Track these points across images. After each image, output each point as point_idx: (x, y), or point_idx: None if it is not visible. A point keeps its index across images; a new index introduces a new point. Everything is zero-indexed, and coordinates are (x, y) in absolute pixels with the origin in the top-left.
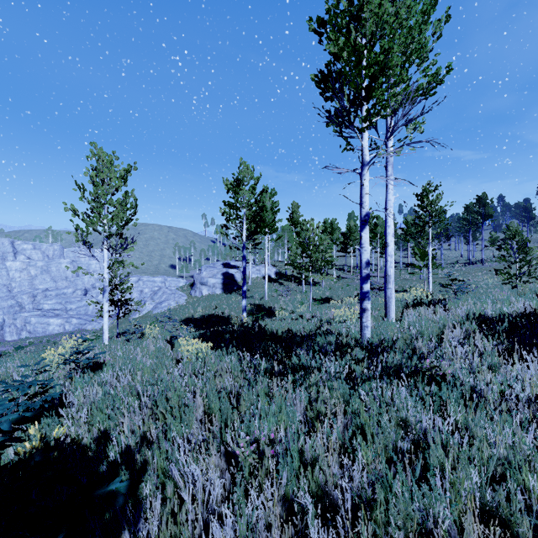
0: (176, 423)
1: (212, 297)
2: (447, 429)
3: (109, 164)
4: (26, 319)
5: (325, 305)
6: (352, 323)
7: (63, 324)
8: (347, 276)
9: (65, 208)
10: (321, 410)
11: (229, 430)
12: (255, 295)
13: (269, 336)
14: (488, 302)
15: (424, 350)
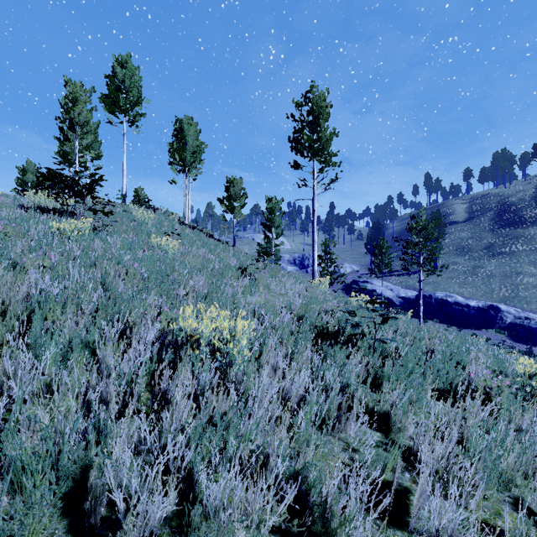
0: None
1: None
2: None
3: None
4: None
5: None
6: None
7: None
8: None
9: None
10: None
11: None
12: None
13: None
14: None
15: None
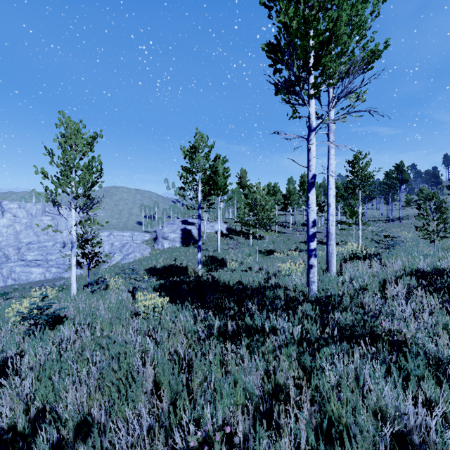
0: (122, 401)
1: (172, 249)
2: (426, 415)
3: (76, 131)
4: (11, 269)
5: (269, 257)
6: (297, 276)
7: (44, 273)
8: (287, 231)
9: (36, 171)
10: (279, 383)
11: (180, 413)
12: (209, 248)
13: (221, 287)
14: (420, 257)
15: (373, 307)
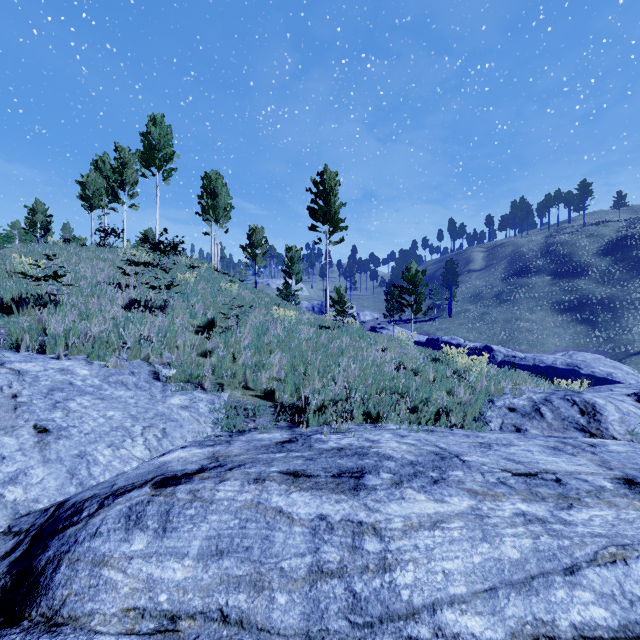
0: None
1: None
2: None
3: None
4: None
5: None
6: None
7: None
8: None
9: None
10: None
11: None
12: None
13: None
14: None
15: None
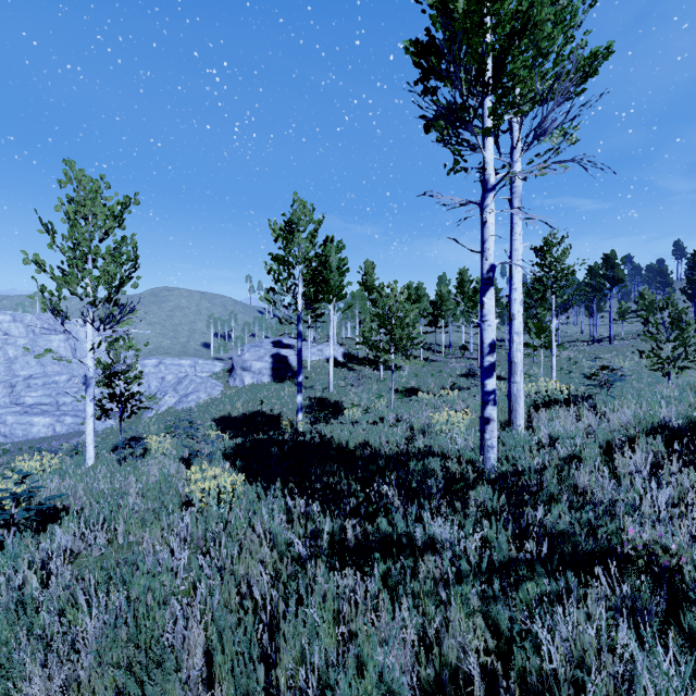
0: None
1: (257, 387)
2: None
3: (93, 193)
4: None
5: (411, 398)
6: (460, 433)
7: (52, 425)
8: (438, 358)
9: (25, 259)
10: (449, 663)
11: None
12: (316, 384)
13: (335, 451)
14: (662, 402)
15: (600, 495)
